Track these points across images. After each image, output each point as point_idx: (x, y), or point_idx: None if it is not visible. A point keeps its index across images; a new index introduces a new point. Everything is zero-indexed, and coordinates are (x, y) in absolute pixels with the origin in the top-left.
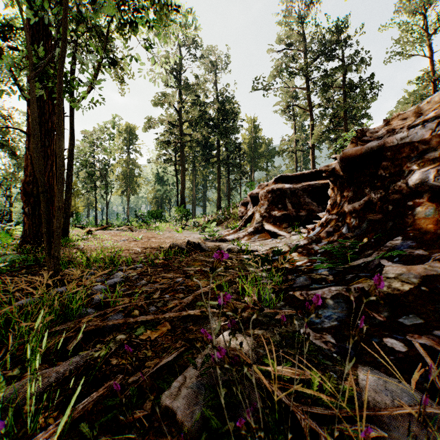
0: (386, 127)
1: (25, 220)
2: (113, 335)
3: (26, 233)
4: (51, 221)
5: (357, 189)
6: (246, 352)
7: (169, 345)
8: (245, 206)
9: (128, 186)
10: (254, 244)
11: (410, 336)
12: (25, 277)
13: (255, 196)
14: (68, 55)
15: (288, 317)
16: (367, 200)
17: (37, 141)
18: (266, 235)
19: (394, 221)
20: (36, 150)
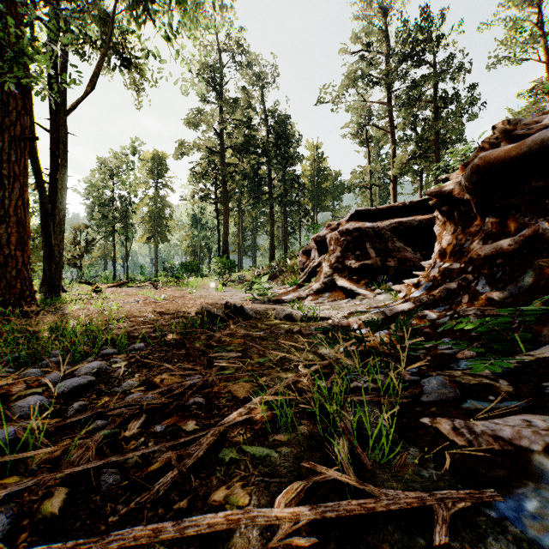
0: None
1: None
2: None
3: None
4: (21, 274)
5: (501, 219)
6: None
7: None
8: (308, 255)
9: (156, 231)
10: (323, 307)
11: None
12: None
13: (322, 240)
14: None
15: (453, 517)
16: (529, 234)
17: None
18: (339, 294)
19: None
20: None
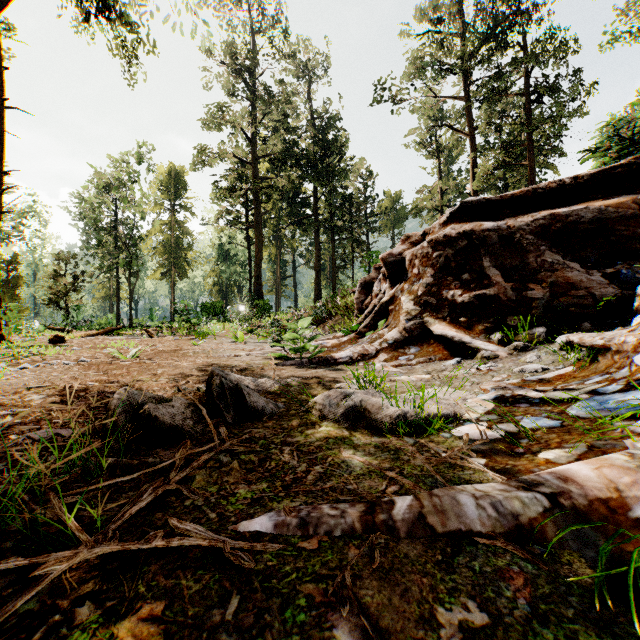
0: None
1: None
2: None
3: None
4: None
5: None
6: None
7: None
8: (368, 289)
9: (172, 265)
10: (417, 377)
11: None
12: None
13: (397, 260)
14: None
15: None
16: None
17: None
18: (435, 349)
19: None
20: None
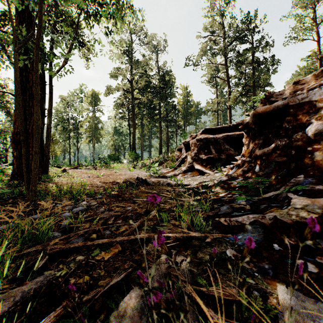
0: (288, 90)
1: (14, 161)
2: (74, 256)
3: (15, 171)
4: None
5: (266, 138)
6: (183, 271)
7: (119, 265)
8: (180, 151)
9: (93, 136)
10: (187, 179)
11: (318, 258)
12: (10, 206)
13: (187, 143)
14: (45, 35)
15: (215, 240)
16: (274, 146)
17: (19, 101)
18: (196, 173)
19: (297, 162)
20: (18, 107)
